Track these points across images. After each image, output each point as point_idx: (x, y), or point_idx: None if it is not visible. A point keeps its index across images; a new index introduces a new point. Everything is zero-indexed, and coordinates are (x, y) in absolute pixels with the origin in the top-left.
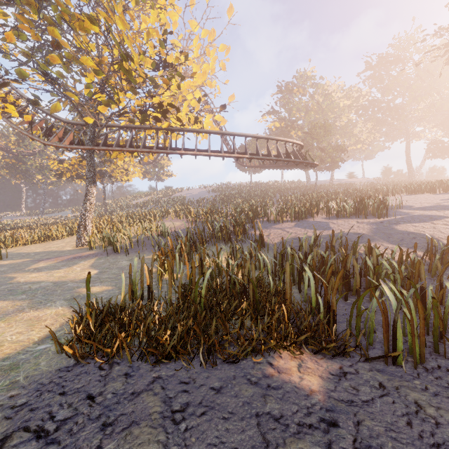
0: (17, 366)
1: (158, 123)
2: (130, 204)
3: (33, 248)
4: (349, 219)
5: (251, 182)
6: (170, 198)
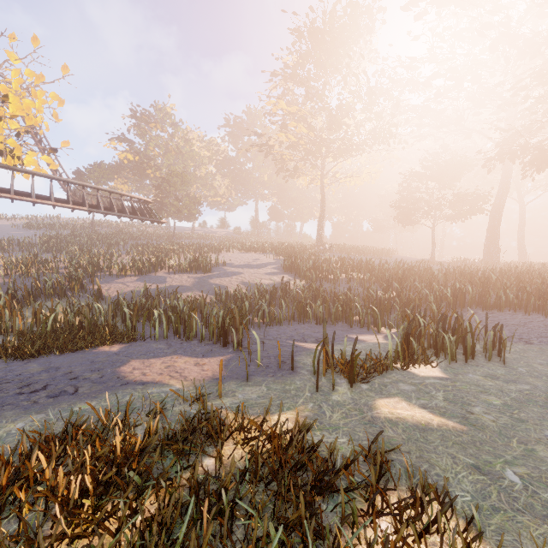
0: None
1: None
2: None
3: None
4: (184, 274)
5: (94, 220)
6: None
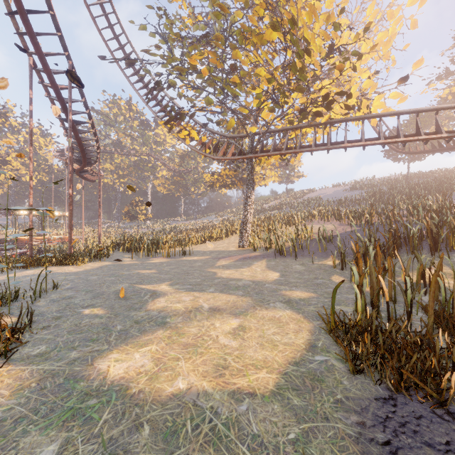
0: (319, 377)
1: (317, 118)
2: (263, 208)
3: (204, 247)
4: None
5: (408, 173)
6: (304, 200)
